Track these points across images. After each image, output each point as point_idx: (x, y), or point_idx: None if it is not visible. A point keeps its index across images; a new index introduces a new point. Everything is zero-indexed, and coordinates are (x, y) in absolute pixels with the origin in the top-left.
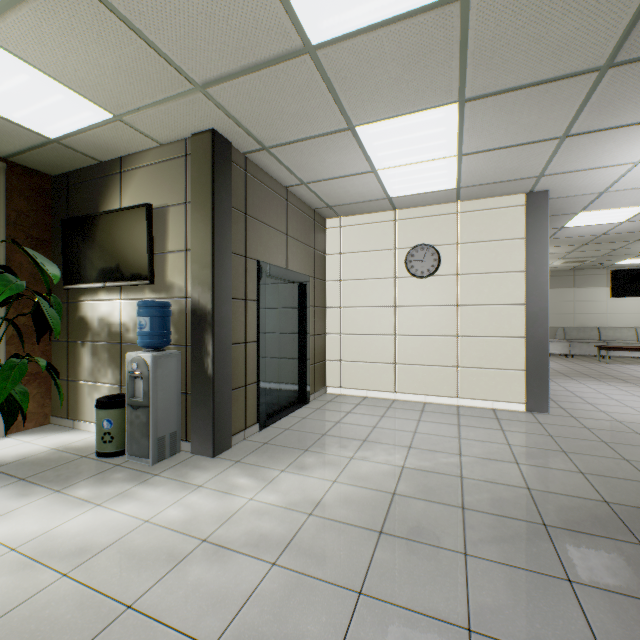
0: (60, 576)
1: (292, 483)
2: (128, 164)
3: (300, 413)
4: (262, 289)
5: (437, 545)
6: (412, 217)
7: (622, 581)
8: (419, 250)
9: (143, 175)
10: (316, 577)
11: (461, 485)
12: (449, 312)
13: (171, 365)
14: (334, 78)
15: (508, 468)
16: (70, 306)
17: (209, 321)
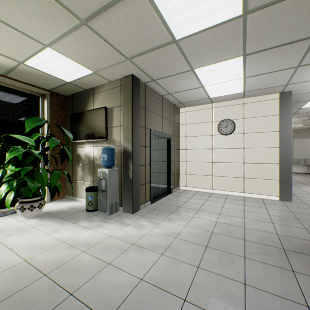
0: (82, 252)
1: (167, 225)
2: (97, 90)
3: (168, 197)
4: (152, 141)
5: (231, 253)
6: (221, 106)
7: None
8: (224, 122)
9: (103, 94)
10: (179, 260)
11: (244, 230)
12: (239, 151)
13: (115, 174)
14: (185, 51)
15: (267, 225)
16: (73, 149)
17: (130, 156)
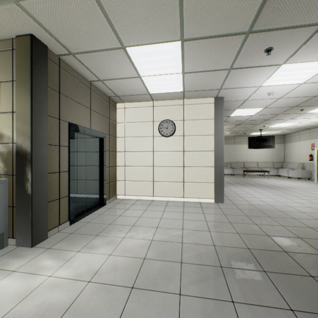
0: None
1: (82, 260)
2: None
3: (99, 211)
4: (72, 140)
5: (165, 291)
6: (162, 105)
7: (257, 296)
8: (165, 122)
9: None
10: None
11: (181, 248)
12: (180, 154)
13: None
14: (108, 11)
15: (205, 234)
16: None
17: (29, 159)
